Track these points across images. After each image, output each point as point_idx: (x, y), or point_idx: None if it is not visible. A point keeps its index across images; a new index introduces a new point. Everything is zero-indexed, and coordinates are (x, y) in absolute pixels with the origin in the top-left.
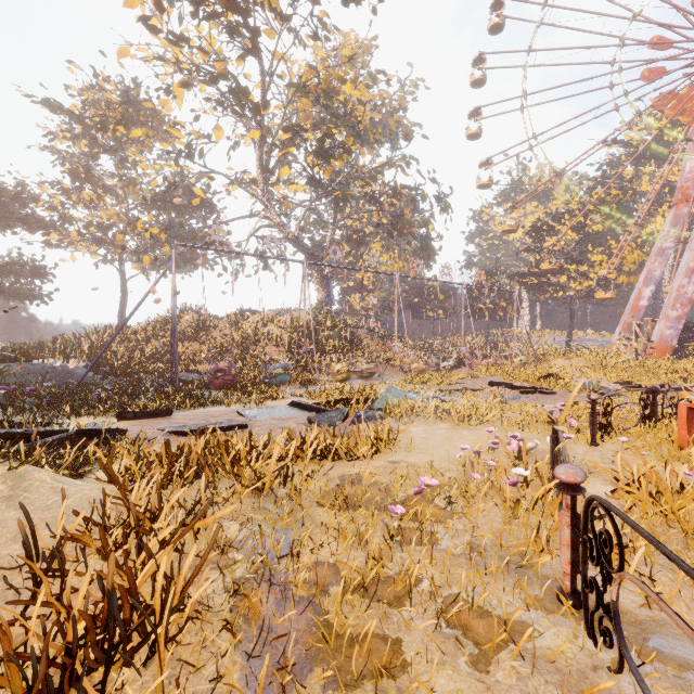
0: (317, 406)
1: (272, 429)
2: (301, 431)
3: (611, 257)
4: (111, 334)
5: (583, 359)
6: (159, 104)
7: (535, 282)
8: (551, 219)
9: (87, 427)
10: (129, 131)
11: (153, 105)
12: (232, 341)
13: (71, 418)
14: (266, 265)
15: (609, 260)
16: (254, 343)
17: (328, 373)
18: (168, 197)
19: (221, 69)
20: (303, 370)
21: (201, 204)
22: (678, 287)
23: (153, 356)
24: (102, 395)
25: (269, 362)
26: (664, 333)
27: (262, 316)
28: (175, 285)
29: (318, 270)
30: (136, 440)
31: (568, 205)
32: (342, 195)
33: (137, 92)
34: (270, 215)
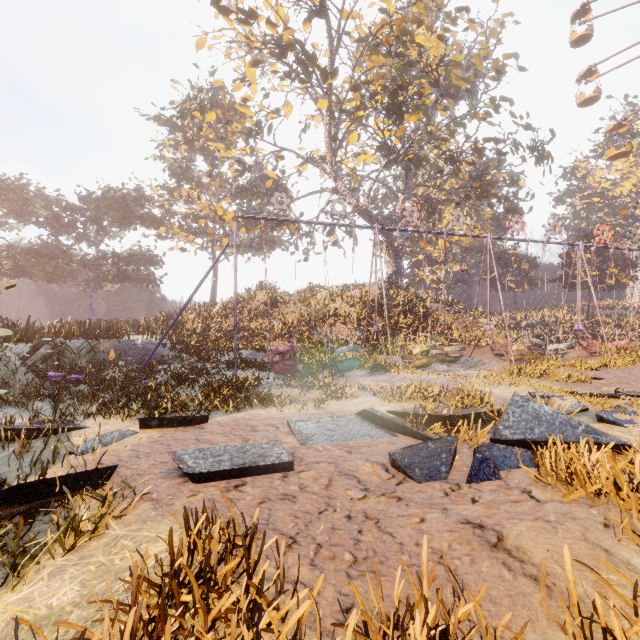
0: (400, 422)
1: (331, 478)
2: (381, 489)
3: None
4: (200, 311)
5: None
6: (234, 90)
7: None
8: None
9: (93, 443)
10: (205, 117)
11: (223, 83)
12: (301, 317)
13: (101, 416)
14: (335, 241)
15: None
16: (321, 320)
17: (402, 356)
18: (249, 187)
19: (288, 39)
20: (372, 349)
21: (277, 190)
22: None
23: (229, 332)
24: (151, 383)
25: (336, 341)
26: None
27: (331, 291)
28: (235, 260)
29: (387, 242)
30: (104, 502)
31: None
32: (414, 159)
33: (224, 97)
34: (338, 188)
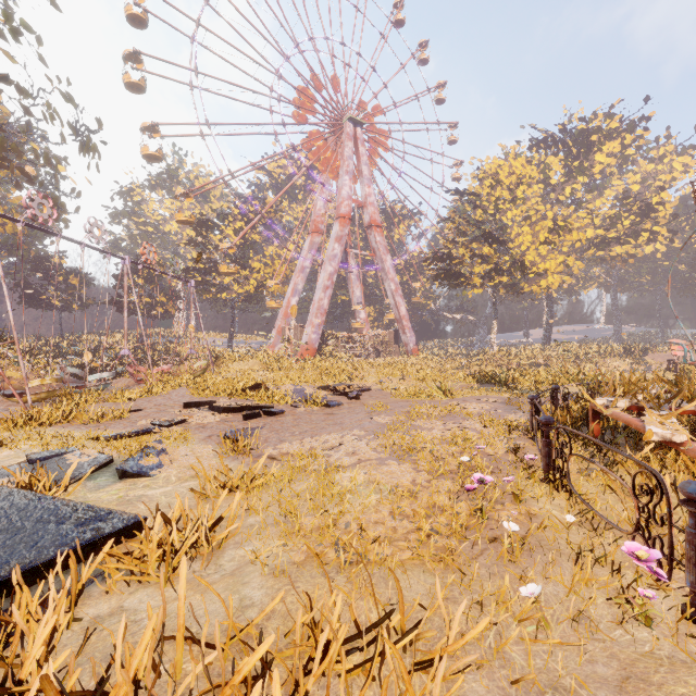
0: None
1: None
2: None
3: (266, 267)
4: None
5: (258, 361)
6: None
7: (199, 279)
8: (216, 217)
9: None
10: None
11: None
12: None
13: None
14: None
15: (266, 270)
16: None
17: None
18: None
19: None
20: None
21: None
22: (319, 300)
23: None
24: None
25: None
26: (311, 337)
27: None
28: None
29: None
30: None
31: (232, 207)
32: None
33: None
34: None
